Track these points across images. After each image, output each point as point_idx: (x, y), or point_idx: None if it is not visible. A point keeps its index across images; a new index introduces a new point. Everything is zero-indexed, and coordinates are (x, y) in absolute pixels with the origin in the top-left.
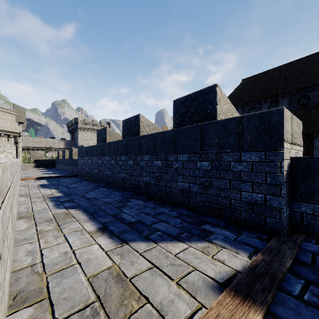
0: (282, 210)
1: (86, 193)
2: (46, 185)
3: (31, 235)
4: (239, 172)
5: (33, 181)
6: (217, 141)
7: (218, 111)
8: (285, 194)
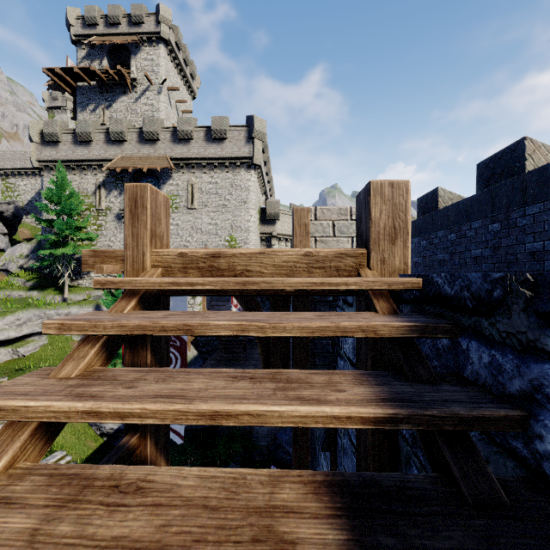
0: None
1: None
2: None
3: None
4: (523, 226)
5: None
6: (505, 201)
7: (527, 168)
8: None
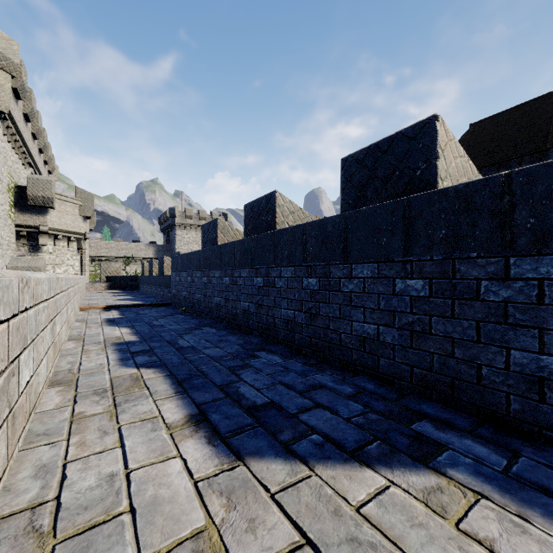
0: None
1: (179, 337)
2: (116, 320)
3: (60, 423)
4: (502, 303)
5: (98, 313)
6: (445, 234)
7: (440, 173)
8: None
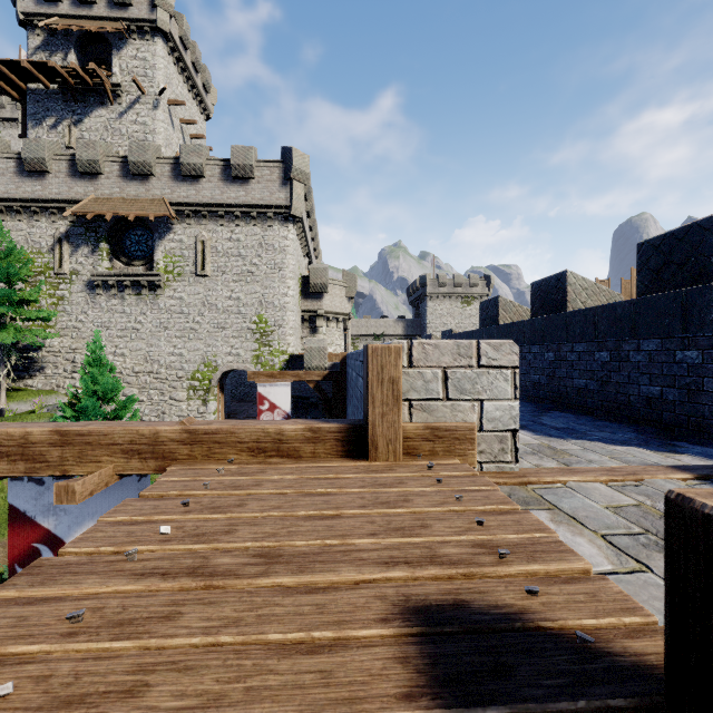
0: None
1: None
2: None
3: None
4: None
5: None
6: (712, 318)
7: None
8: None
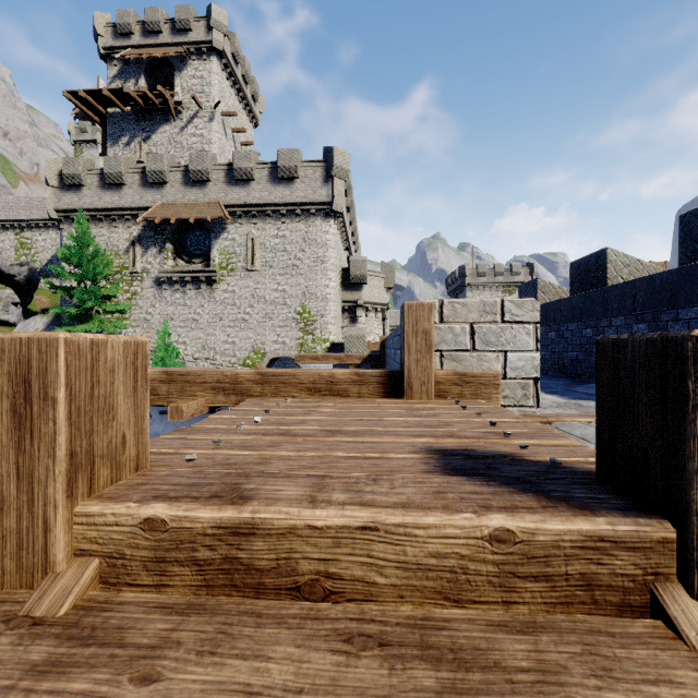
0: None
1: None
2: None
3: None
4: None
5: None
6: None
7: None
8: None
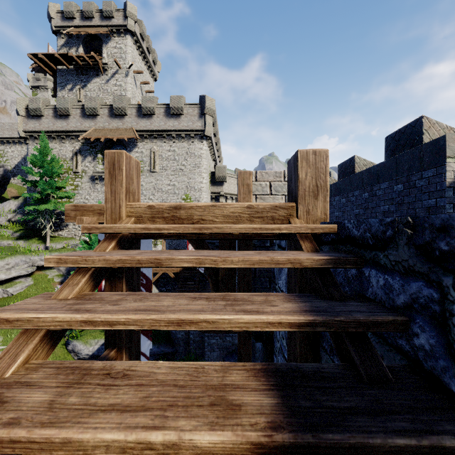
0: (445, 207)
1: None
2: None
3: None
4: (420, 187)
5: None
6: (407, 167)
7: (424, 140)
8: (452, 196)
